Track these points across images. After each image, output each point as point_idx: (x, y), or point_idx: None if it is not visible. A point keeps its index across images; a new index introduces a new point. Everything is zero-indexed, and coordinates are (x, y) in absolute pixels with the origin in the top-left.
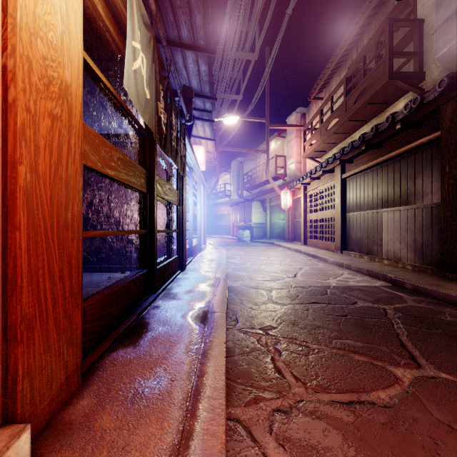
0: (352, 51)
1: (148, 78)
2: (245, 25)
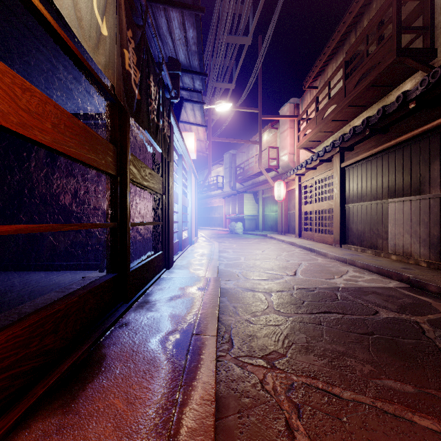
0: (350, 34)
1: (104, 3)
2: (239, 6)
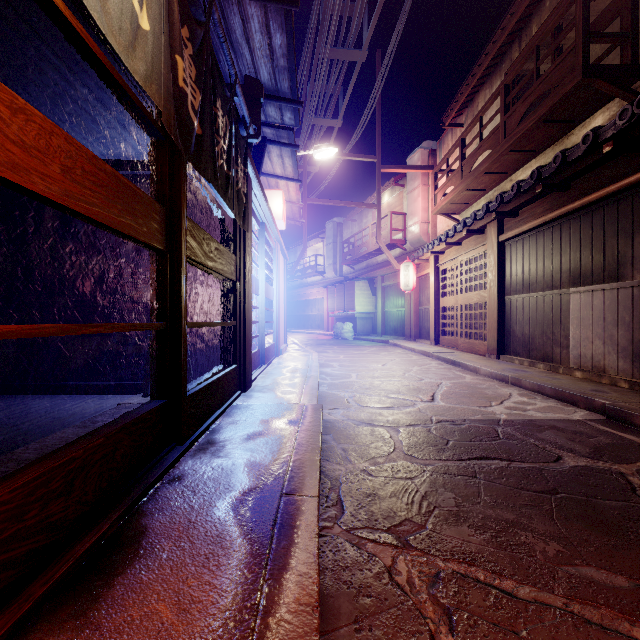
0: (511, 47)
1: None
2: (348, 4)
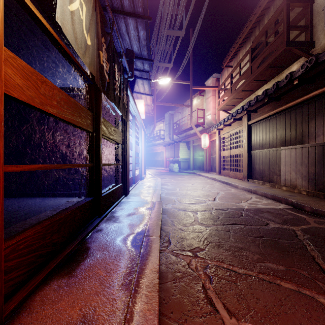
0: (255, 29)
1: (89, 25)
2: (175, 9)
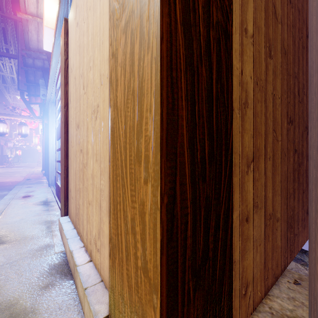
0: None
1: None
2: None
